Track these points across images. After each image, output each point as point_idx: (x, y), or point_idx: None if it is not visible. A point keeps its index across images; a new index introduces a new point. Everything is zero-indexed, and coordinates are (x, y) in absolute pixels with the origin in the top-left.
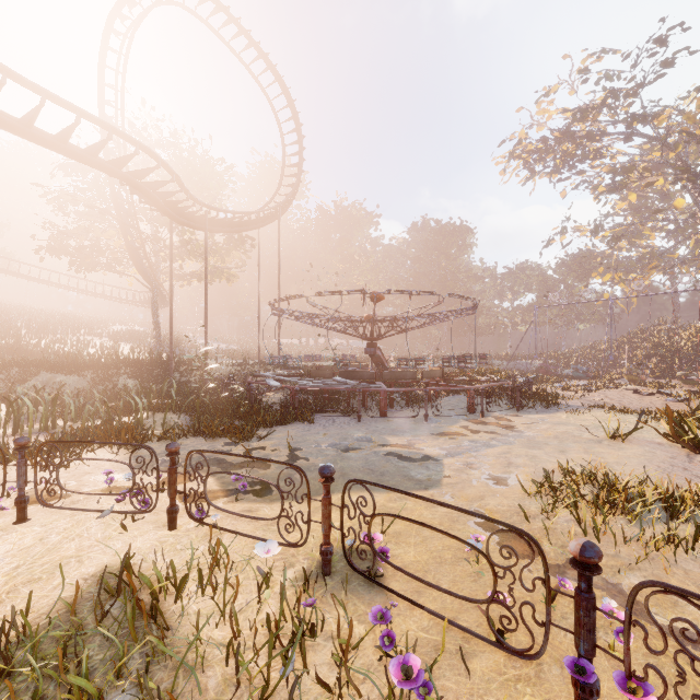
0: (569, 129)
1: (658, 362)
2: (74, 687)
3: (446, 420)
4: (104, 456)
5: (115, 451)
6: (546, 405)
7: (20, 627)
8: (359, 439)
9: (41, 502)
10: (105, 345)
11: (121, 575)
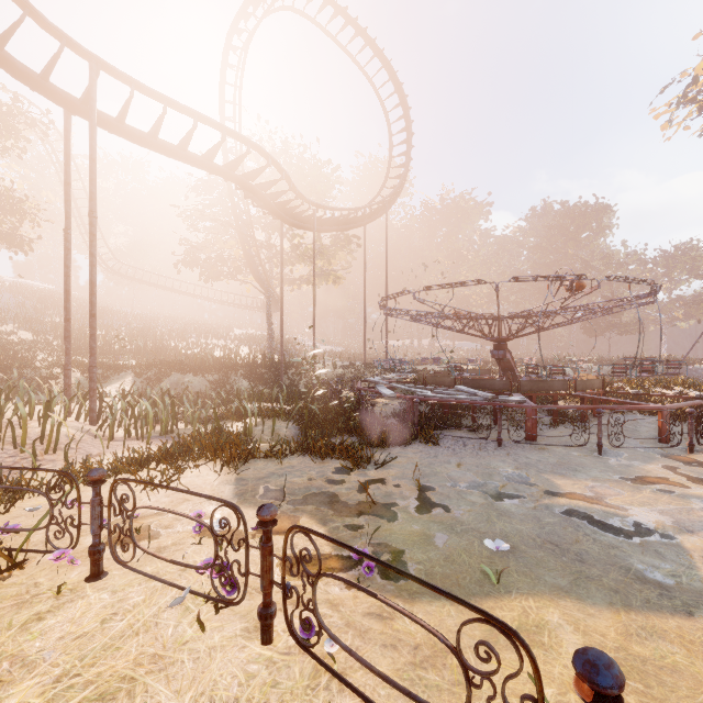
0: None
1: None
2: None
3: (631, 454)
4: (207, 475)
5: (219, 468)
6: None
7: None
8: (510, 477)
9: (114, 557)
10: (228, 347)
11: None
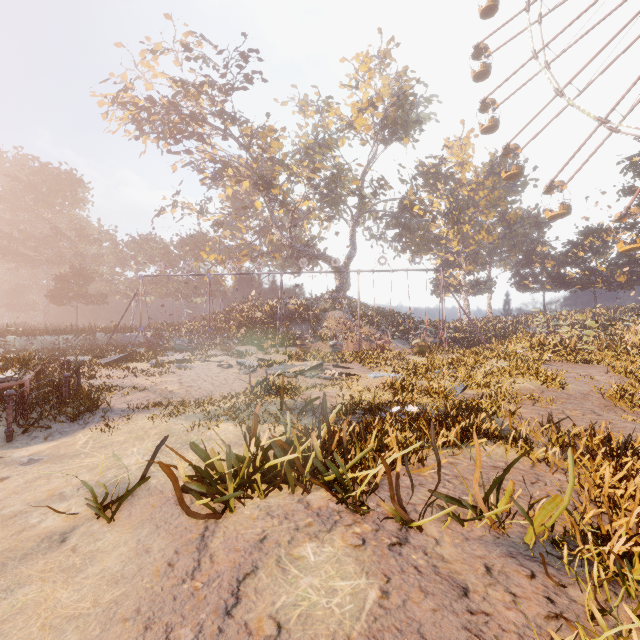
0: (174, 99)
1: (245, 332)
2: None
3: None
4: None
5: None
6: (72, 417)
7: None
8: None
9: None
10: None
11: None
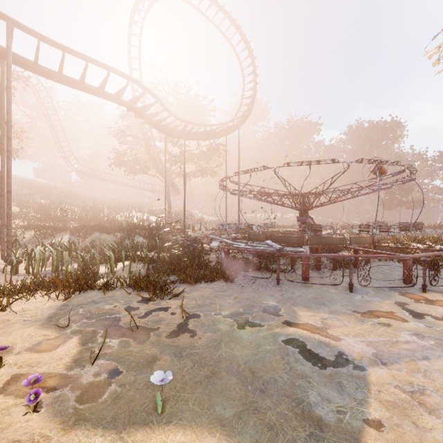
0: None
1: None
2: None
3: (376, 291)
4: (45, 301)
5: (60, 296)
6: None
7: None
8: (266, 308)
9: None
10: (144, 217)
11: None
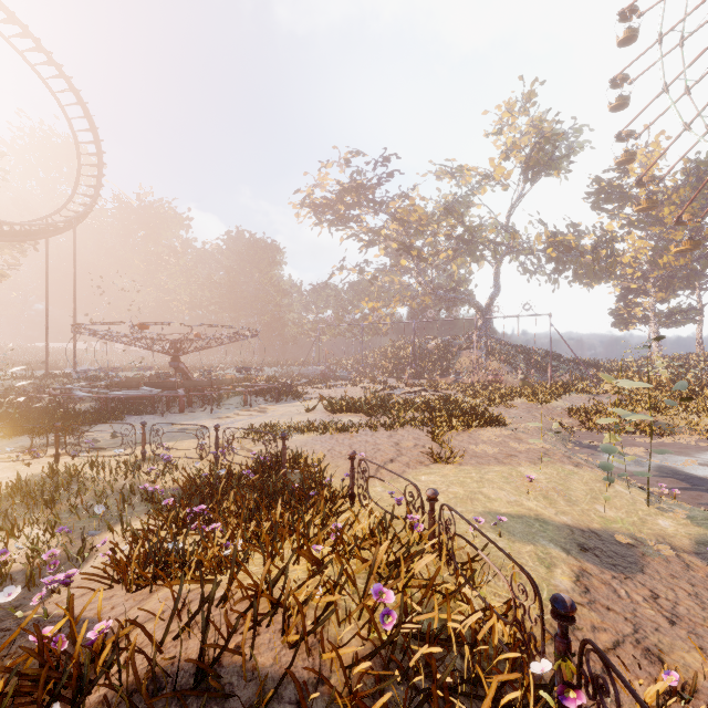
0: (340, 197)
1: (392, 367)
2: (61, 482)
3: (226, 411)
4: None
5: None
6: (294, 398)
7: (8, 490)
8: (161, 425)
9: None
10: None
11: (56, 465)
